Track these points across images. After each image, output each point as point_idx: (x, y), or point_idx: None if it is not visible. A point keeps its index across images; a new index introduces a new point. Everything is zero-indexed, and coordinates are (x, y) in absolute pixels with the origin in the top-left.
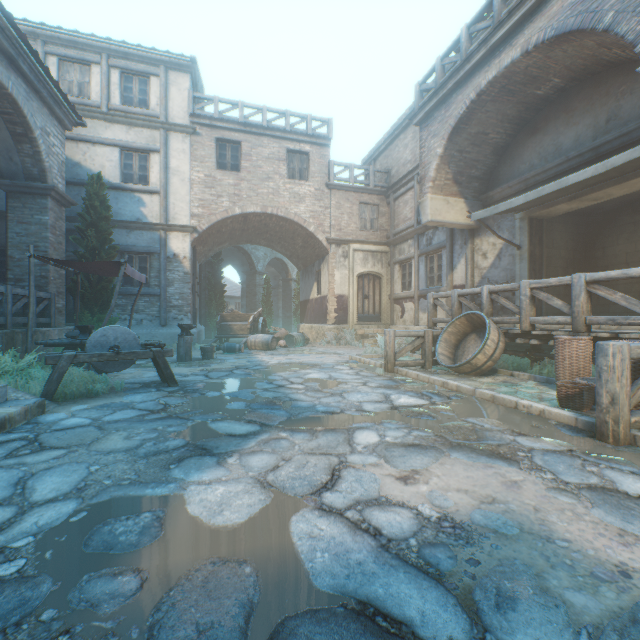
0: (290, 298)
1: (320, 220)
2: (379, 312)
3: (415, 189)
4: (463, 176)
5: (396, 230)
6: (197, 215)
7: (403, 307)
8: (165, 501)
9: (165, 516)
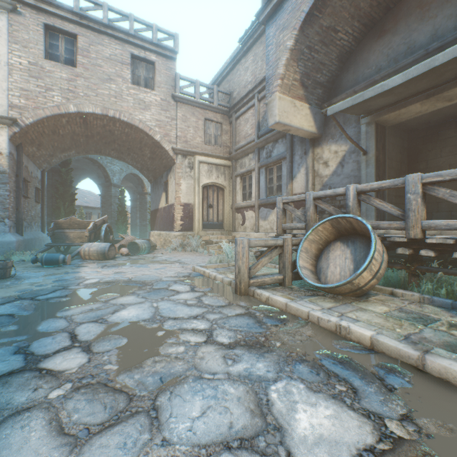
0: (146, 209)
1: (166, 130)
2: (222, 220)
3: (256, 106)
4: (309, 79)
5: (238, 146)
6: (18, 106)
7: (244, 215)
8: None
9: None
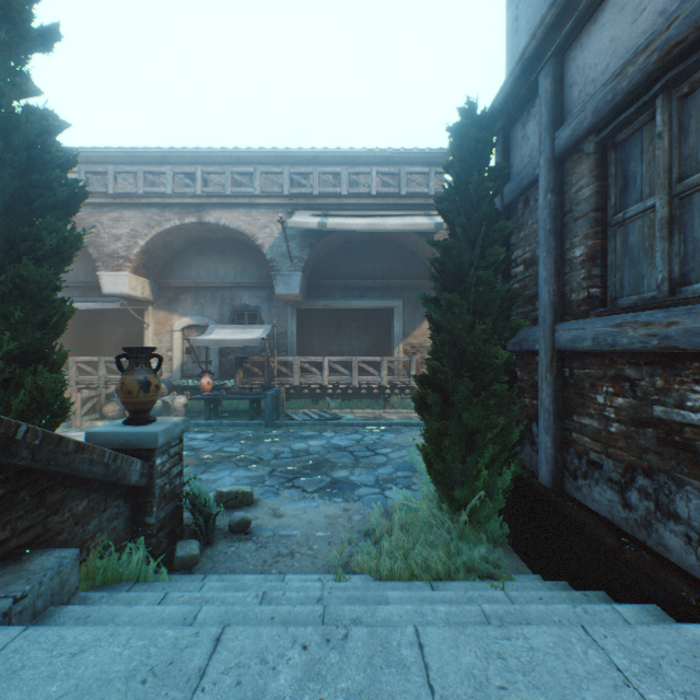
0: None
1: None
2: None
3: None
4: None
5: None
6: None
7: None
8: None
9: None
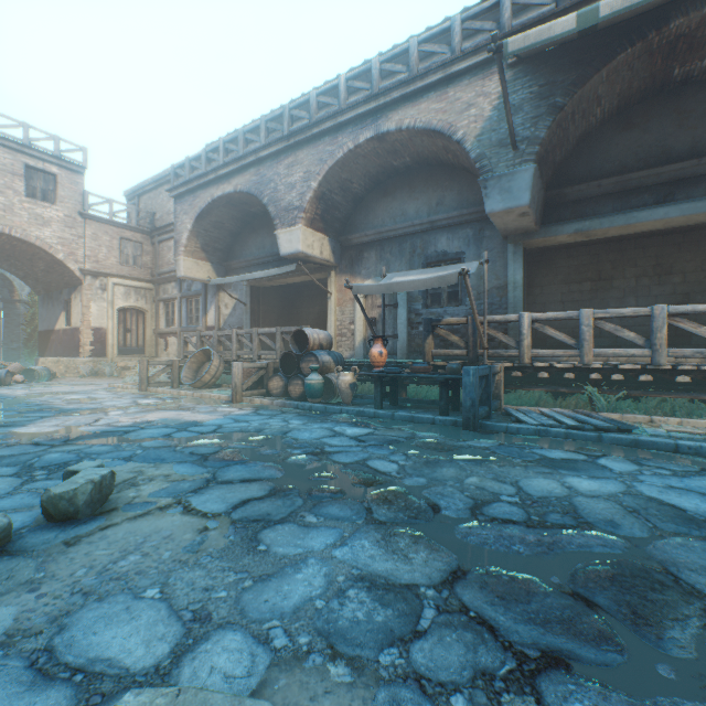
0: (18, 325)
1: (73, 249)
2: (144, 345)
3: None
4: (210, 247)
5: (161, 271)
6: None
7: (168, 341)
8: (6, 433)
9: (12, 434)
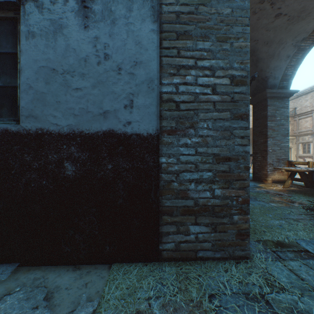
0: None
1: None
2: None
3: (312, 117)
4: None
5: (300, 131)
6: None
7: (304, 160)
8: None
9: None
